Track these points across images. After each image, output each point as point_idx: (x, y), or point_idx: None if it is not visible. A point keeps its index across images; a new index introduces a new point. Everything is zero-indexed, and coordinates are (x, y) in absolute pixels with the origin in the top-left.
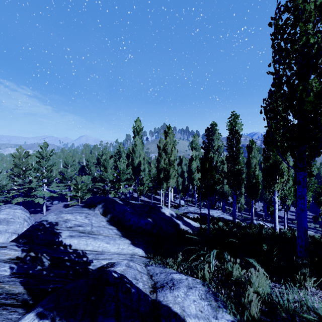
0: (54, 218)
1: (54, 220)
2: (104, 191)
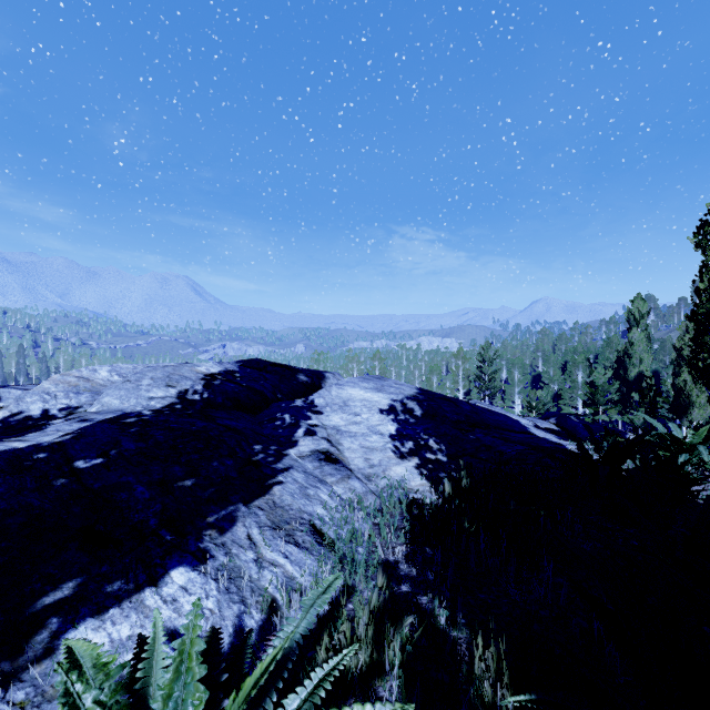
0: None
1: None
2: None
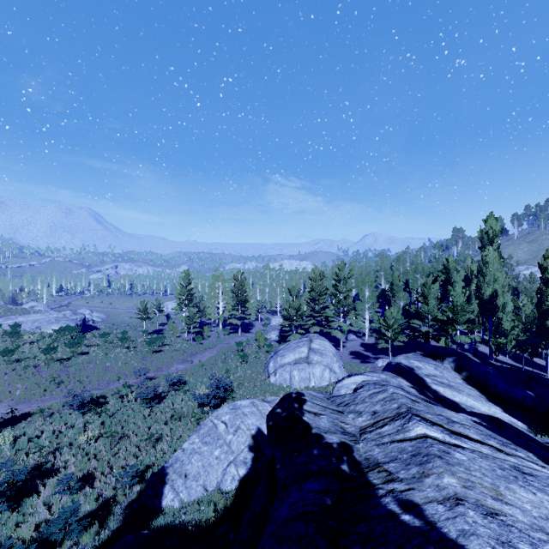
0: (406, 362)
1: (407, 364)
2: (425, 334)
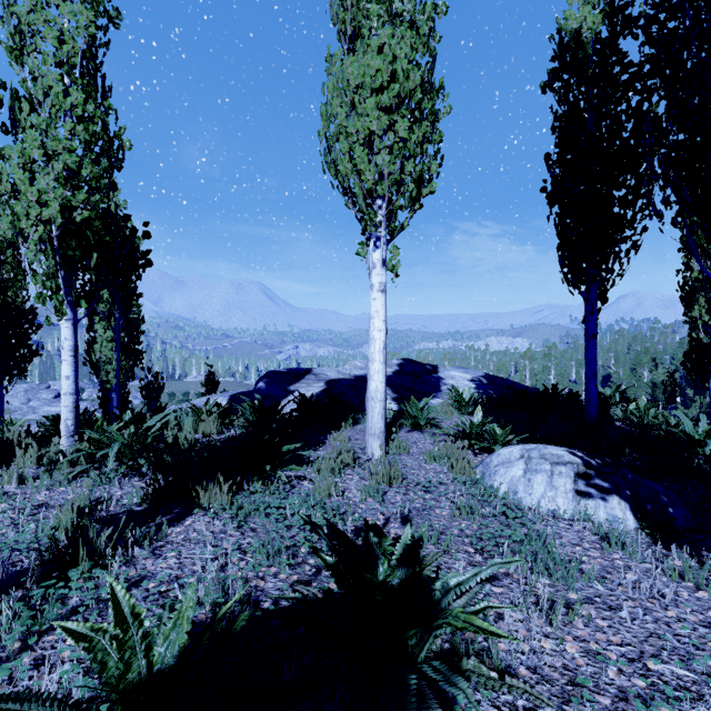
0: None
1: None
2: None
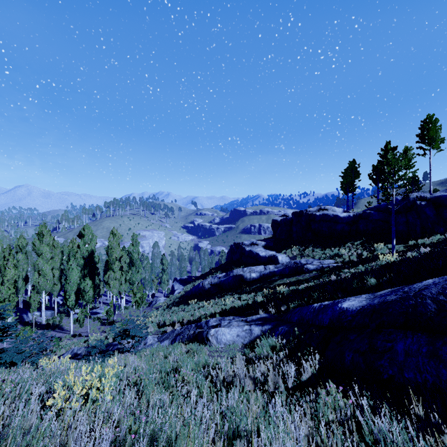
0: None
1: None
2: None
